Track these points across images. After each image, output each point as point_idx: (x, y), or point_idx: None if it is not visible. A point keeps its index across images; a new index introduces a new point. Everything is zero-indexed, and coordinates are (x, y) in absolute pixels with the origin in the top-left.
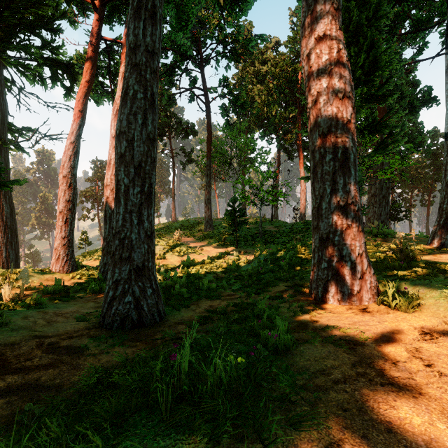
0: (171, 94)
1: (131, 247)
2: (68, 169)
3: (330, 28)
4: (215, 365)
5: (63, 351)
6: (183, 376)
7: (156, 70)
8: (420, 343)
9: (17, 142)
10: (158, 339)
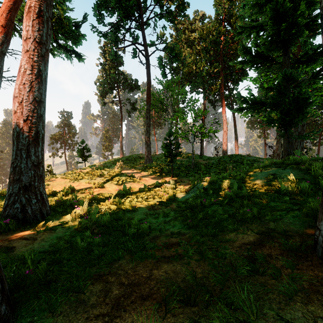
0: (116, 48)
1: None
2: None
3: None
4: None
5: None
6: None
7: None
8: None
9: None
10: None
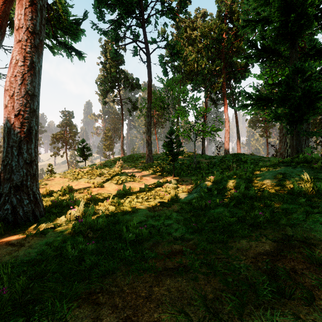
0: (116, 46)
1: None
2: None
3: None
4: None
5: None
6: None
7: None
8: None
9: None
10: None
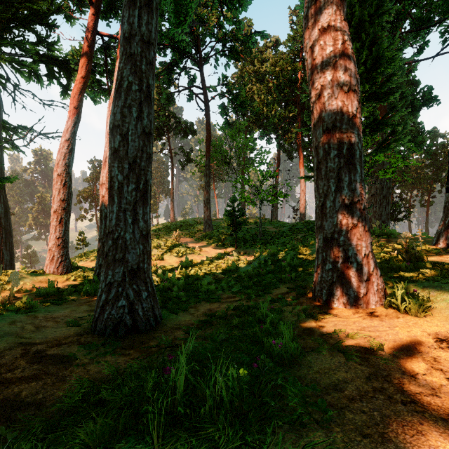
0: (169, 93)
1: (126, 248)
2: (62, 168)
3: (334, 18)
4: (214, 380)
5: (49, 361)
6: (177, 395)
7: (152, 61)
8: (437, 351)
9: (11, 140)
10: (153, 347)
